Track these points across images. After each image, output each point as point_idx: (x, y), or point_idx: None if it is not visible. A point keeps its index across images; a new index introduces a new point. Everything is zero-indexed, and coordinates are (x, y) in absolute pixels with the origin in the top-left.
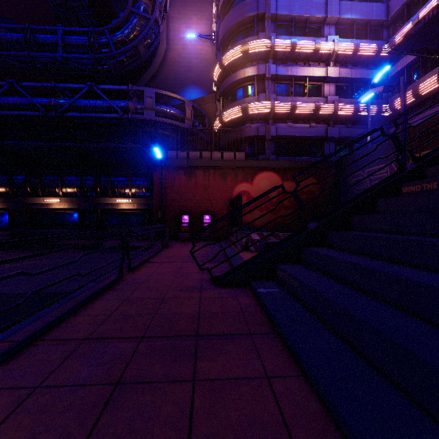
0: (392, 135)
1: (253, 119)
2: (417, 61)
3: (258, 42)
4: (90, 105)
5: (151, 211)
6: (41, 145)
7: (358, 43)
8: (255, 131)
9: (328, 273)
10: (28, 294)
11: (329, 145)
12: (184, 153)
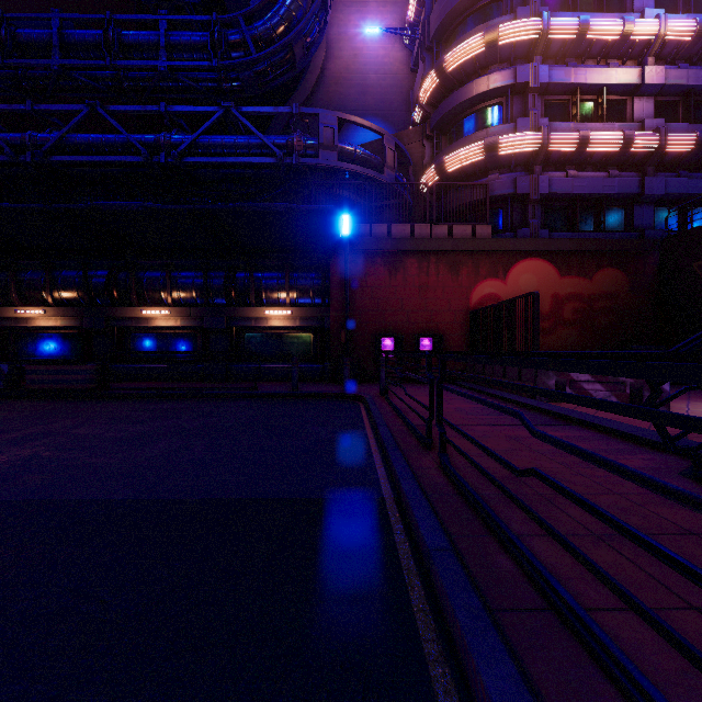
0: None
1: (502, 166)
2: None
3: (518, 23)
4: (225, 142)
5: (323, 331)
6: (155, 209)
7: None
8: (509, 186)
9: None
10: None
11: (643, 211)
12: (382, 227)
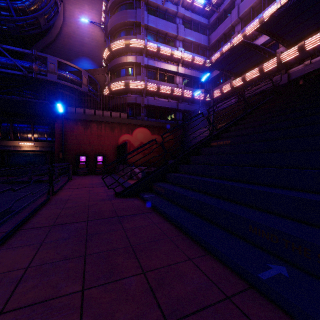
0: (207, 117)
1: (132, 91)
2: (222, 73)
3: (136, 40)
4: None
5: (53, 153)
6: None
7: (194, 56)
8: (134, 100)
9: (178, 184)
10: (13, 202)
11: (179, 114)
12: (81, 109)
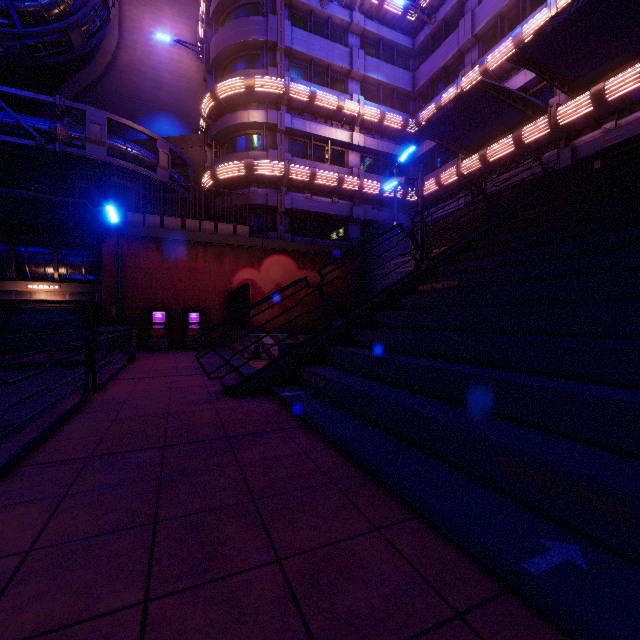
0: (410, 233)
1: (261, 182)
2: (440, 146)
3: (268, 79)
4: None
5: (98, 305)
6: None
7: (385, 111)
8: (264, 199)
9: (353, 369)
10: (5, 409)
11: (354, 228)
12: (156, 218)
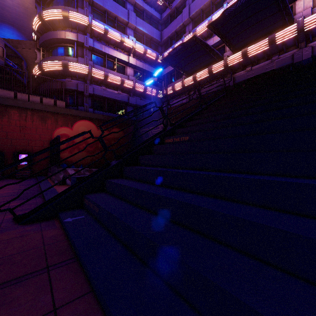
0: (160, 108)
1: (73, 76)
2: (174, 71)
3: (78, 15)
4: None
5: None
6: None
7: (146, 48)
8: (75, 86)
9: (122, 197)
10: None
11: (130, 109)
12: None
